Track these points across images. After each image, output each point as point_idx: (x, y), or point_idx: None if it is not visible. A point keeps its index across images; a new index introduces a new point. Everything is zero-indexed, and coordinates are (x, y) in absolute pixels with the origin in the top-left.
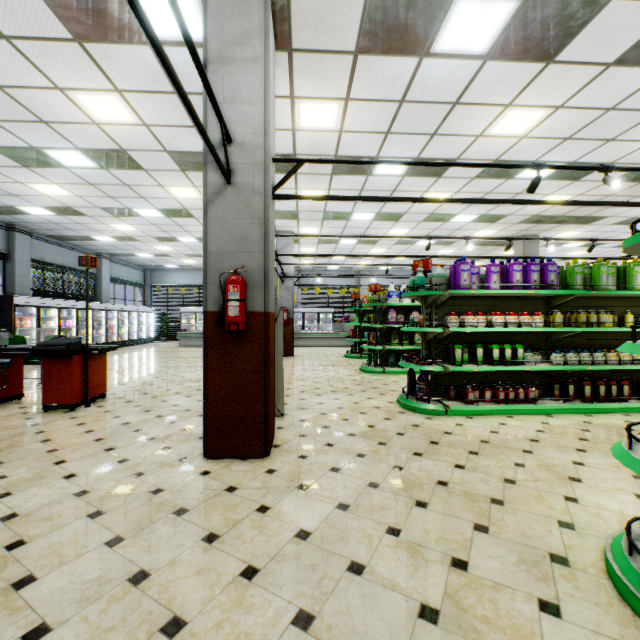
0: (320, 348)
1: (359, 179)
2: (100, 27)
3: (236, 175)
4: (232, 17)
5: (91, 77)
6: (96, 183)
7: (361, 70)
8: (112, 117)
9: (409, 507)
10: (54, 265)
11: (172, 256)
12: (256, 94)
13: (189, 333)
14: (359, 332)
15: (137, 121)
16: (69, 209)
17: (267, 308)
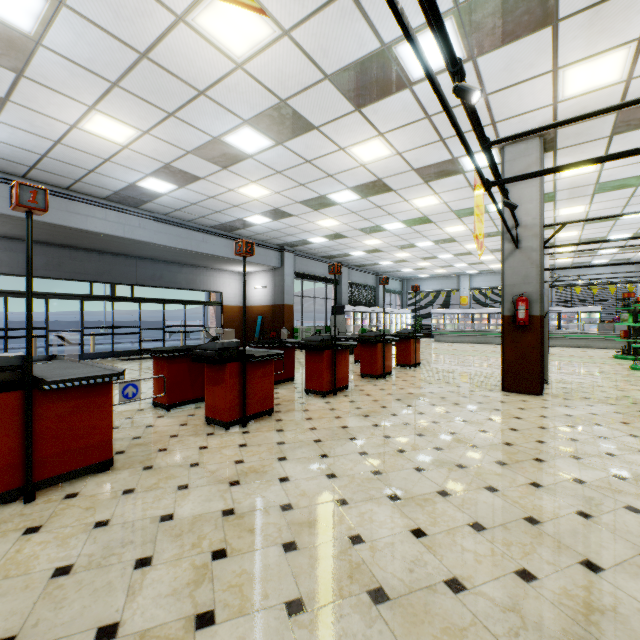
0: (580, 349)
1: (626, 191)
2: (439, 176)
3: (521, 243)
4: (518, 159)
5: (424, 192)
6: (399, 234)
7: (617, 140)
8: (426, 204)
9: (639, 420)
10: (356, 284)
11: (427, 269)
12: (534, 197)
13: (442, 331)
14: (633, 333)
15: (440, 202)
16: (375, 250)
17: (541, 313)
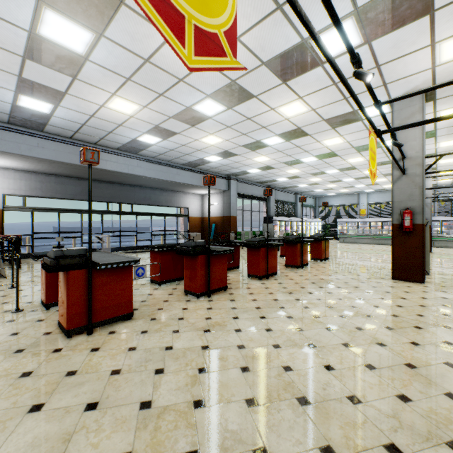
0: None
1: None
2: (343, 123)
3: (407, 170)
4: (405, 109)
5: (332, 135)
6: (313, 165)
7: None
8: (333, 143)
9: None
10: (281, 201)
11: (334, 189)
12: (417, 136)
13: (345, 234)
14: None
15: (344, 142)
16: (295, 176)
17: (422, 222)
